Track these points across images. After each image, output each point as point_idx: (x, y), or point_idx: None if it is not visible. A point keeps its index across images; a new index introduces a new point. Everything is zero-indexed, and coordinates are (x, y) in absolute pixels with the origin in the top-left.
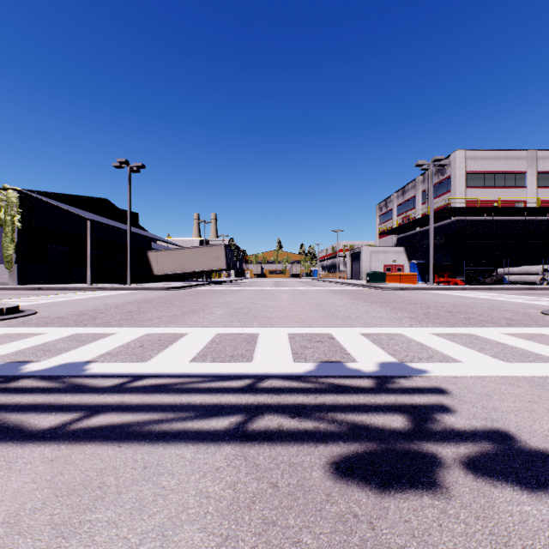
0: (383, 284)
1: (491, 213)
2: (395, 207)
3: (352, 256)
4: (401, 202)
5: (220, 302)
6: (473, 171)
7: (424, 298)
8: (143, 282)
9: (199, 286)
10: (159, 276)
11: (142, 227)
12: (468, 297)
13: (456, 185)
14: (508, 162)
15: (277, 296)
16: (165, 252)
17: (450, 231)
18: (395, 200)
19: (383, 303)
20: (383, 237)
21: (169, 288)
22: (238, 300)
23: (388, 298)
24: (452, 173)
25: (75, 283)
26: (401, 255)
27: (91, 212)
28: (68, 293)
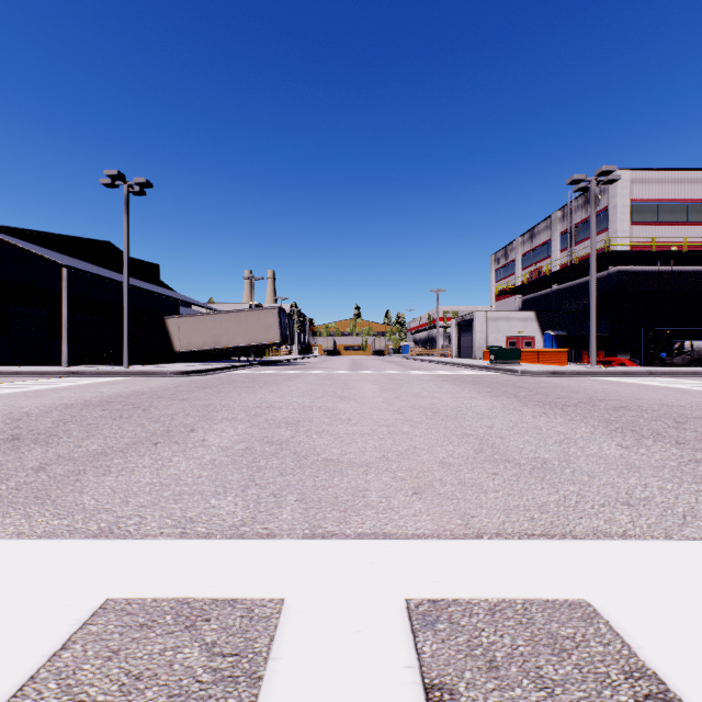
0: (517, 365)
1: (669, 261)
2: (520, 257)
3: (459, 325)
4: (528, 249)
5: (247, 404)
6: (640, 201)
7: (617, 392)
8: (164, 362)
9: (237, 369)
10: (185, 353)
11: (166, 285)
12: (692, 390)
13: (617, 221)
14: (692, 187)
15: (355, 388)
16: (191, 318)
17: (607, 287)
18: (520, 247)
19: (562, 406)
20: (500, 299)
21: (184, 373)
22: (284, 399)
23: (556, 394)
24: (610, 204)
25: (58, 364)
26: (530, 323)
27: (84, 260)
28: (7, 382)
